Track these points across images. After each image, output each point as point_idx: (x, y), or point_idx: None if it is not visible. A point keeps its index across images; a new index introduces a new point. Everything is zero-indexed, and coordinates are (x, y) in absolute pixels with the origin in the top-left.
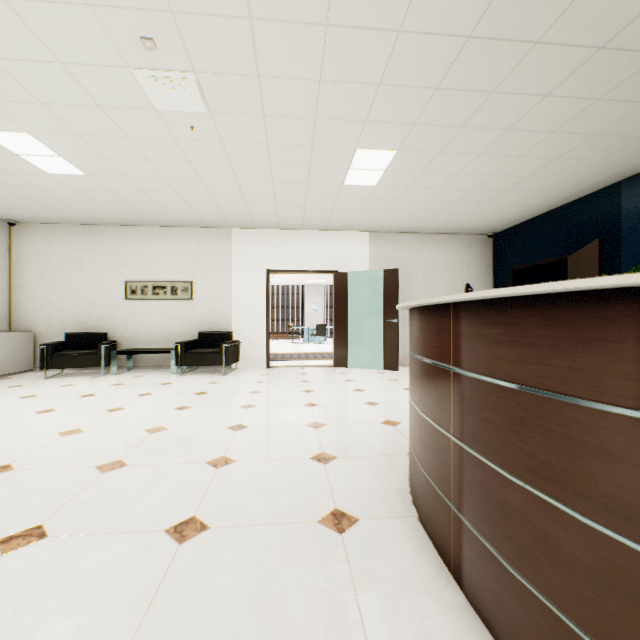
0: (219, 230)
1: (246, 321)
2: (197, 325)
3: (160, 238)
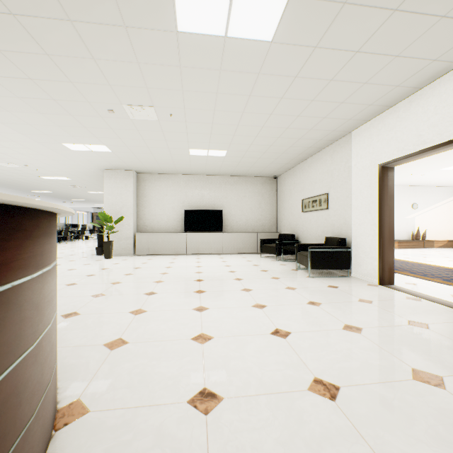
0: (342, 139)
1: (361, 227)
2: (330, 231)
3: (314, 163)
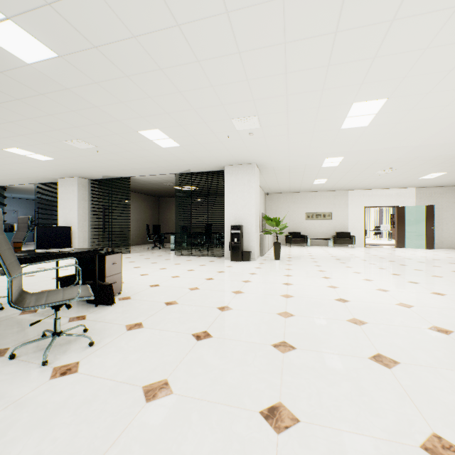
0: (342, 191)
1: (354, 228)
2: (333, 229)
3: (318, 196)
